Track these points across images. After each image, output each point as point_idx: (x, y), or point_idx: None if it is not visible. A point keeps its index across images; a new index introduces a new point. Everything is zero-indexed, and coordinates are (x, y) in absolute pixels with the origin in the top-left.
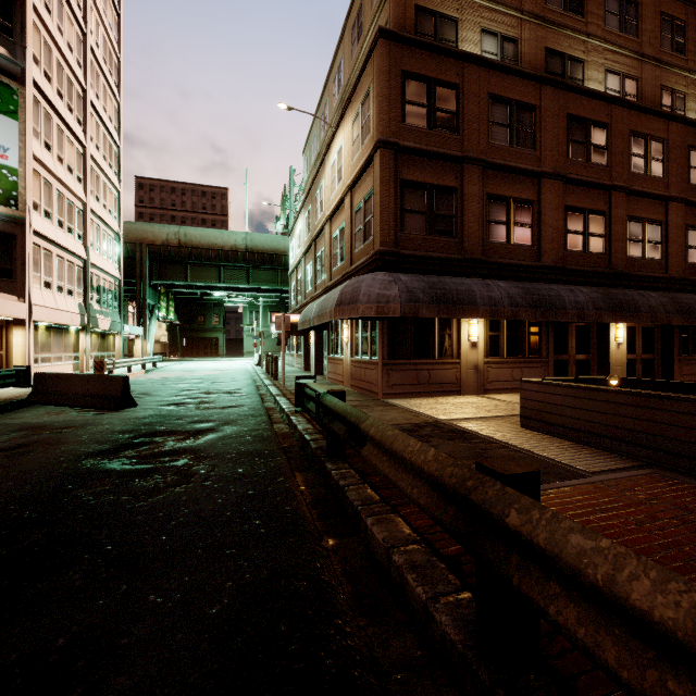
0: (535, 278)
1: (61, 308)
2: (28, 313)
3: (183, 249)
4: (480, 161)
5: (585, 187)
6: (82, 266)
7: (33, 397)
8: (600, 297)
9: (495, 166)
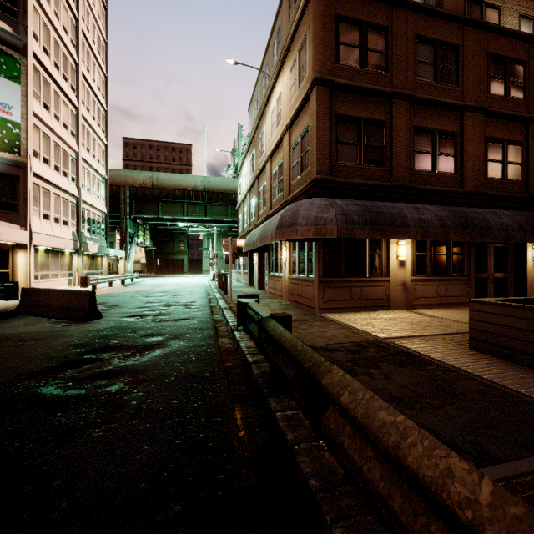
0: (458, 203)
1: (57, 235)
2: (29, 239)
3: (155, 190)
4: (407, 96)
5: (504, 120)
6: (75, 203)
7: (19, 308)
8: (524, 219)
9: (421, 101)
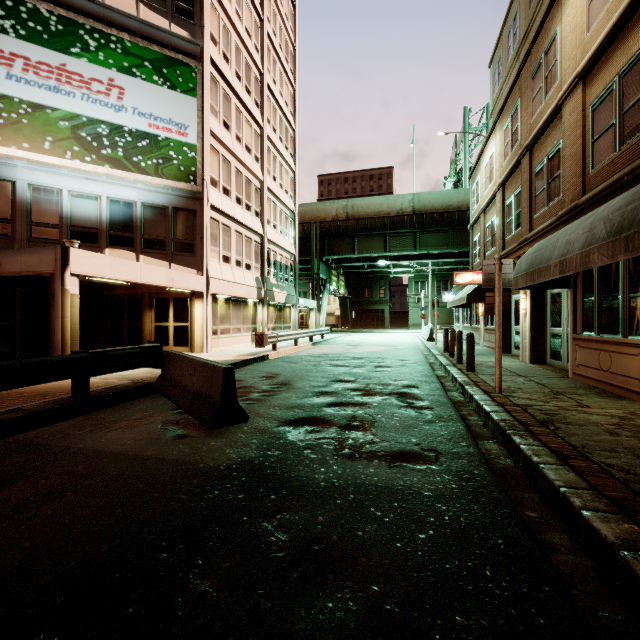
0: None
1: (238, 281)
2: (206, 286)
3: (350, 222)
4: None
5: None
6: (259, 242)
7: (158, 382)
8: None
9: None
